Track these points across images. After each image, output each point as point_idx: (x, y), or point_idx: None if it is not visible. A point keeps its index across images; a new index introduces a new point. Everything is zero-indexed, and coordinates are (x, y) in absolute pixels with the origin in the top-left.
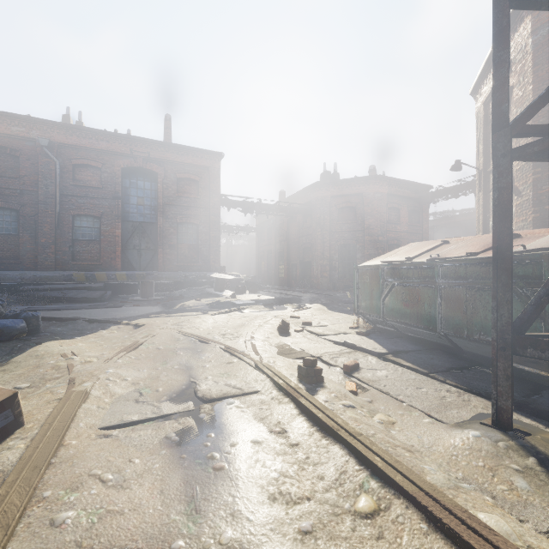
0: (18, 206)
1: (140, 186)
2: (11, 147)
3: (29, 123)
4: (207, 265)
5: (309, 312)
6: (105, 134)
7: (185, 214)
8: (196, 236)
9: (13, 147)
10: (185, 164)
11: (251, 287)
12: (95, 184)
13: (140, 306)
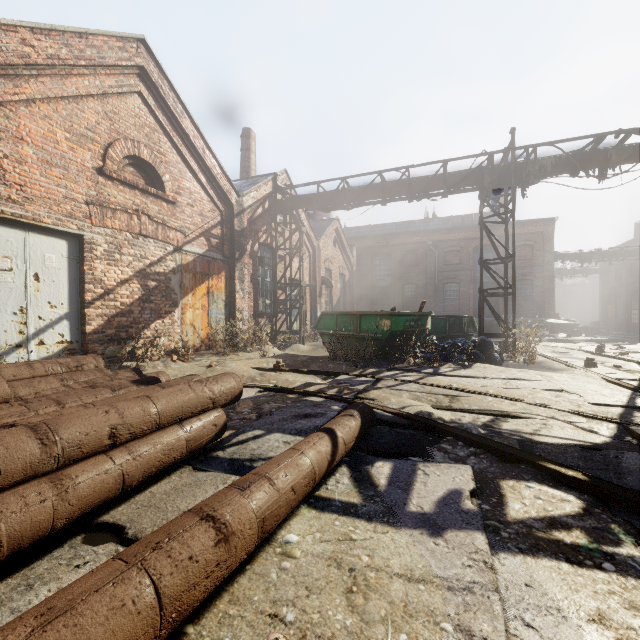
0: (416, 281)
1: (484, 257)
2: (414, 250)
3: (422, 234)
4: (540, 312)
5: (631, 345)
6: (463, 228)
7: (521, 273)
8: (530, 289)
9: (414, 249)
10: (521, 234)
11: (587, 331)
12: (456, 262)
13: (498, 339)
